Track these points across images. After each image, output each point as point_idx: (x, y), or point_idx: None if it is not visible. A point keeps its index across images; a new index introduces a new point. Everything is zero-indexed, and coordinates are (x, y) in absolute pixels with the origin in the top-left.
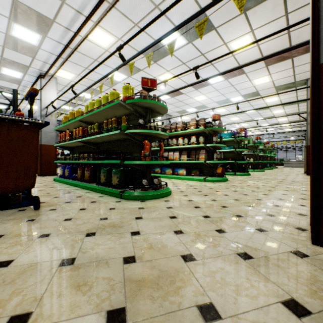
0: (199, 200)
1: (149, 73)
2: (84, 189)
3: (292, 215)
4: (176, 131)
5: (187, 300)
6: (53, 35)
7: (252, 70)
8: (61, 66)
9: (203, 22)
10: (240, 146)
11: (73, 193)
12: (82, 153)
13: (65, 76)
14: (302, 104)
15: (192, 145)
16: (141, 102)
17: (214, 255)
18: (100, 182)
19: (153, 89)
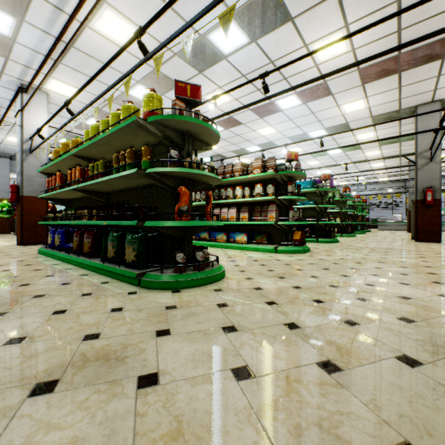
0: (273, 287)
1: None
2: (81, 268)
3: (443, 318)
4: (233, 177)
5: None
6: (35, 19)
7: (341, 90)
8: (49, 71)
9: None
10: (325, 200)
11: (59, 276)
12: (79, 208)
13: (61, 92)
14: (405, 143)
15: (257, 198)
16: (173, 121)
17: None
18: (106, 257)
19: (195, 102)
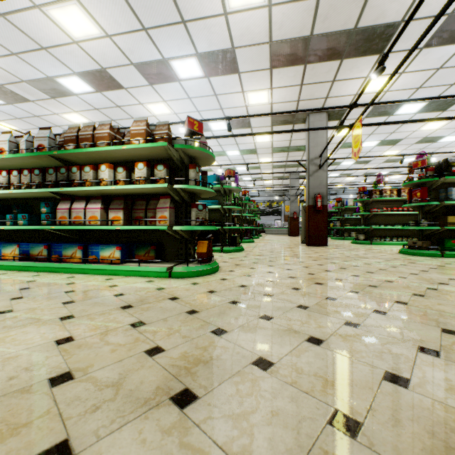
0: None
1: None
2: None
3: None
4: (95, 147)
5: None
6: None
7: (249, 70)
8: None
9: None
10: (230, 200)
11: None
12: None
13: None
14: (292, 154)
15: (137, 185)
16: None
17: None
18: None
19: None
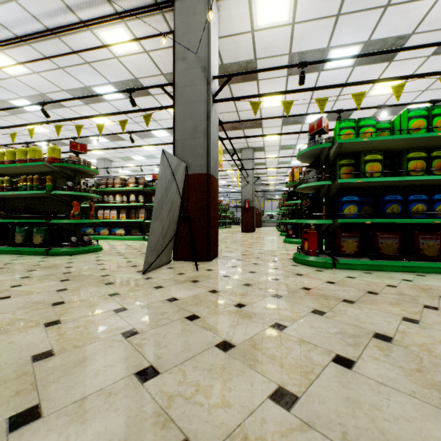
0: (127, 251)
1: (78, 112)
2: None
3: None
4: (114, 187)
5: (98, 275)
6: None
7: None
8: None
9: (125, 121)
10: None
11: None
12: None
13: None
14: None
15: (131, 204)
16: (70, 166)
17: (118, 267)
18: (16, 243)
19: (83, 153)
